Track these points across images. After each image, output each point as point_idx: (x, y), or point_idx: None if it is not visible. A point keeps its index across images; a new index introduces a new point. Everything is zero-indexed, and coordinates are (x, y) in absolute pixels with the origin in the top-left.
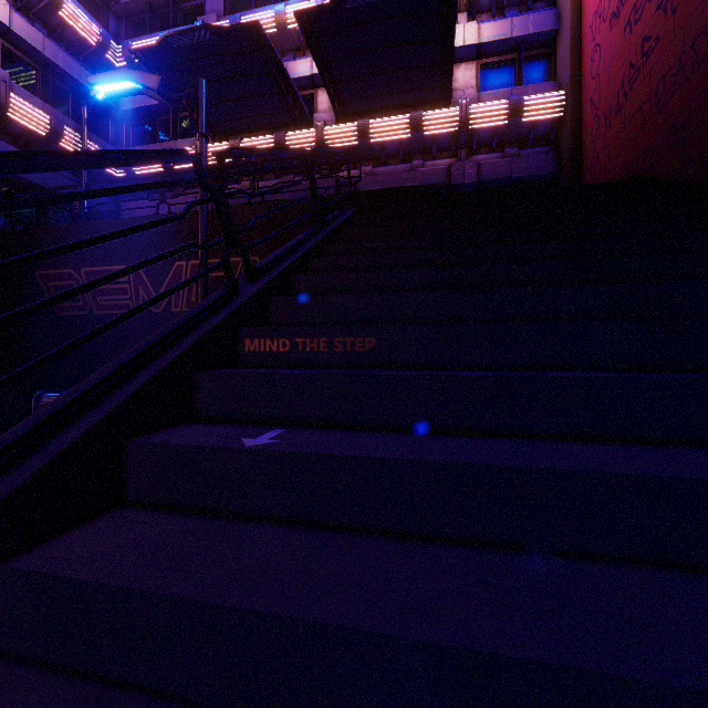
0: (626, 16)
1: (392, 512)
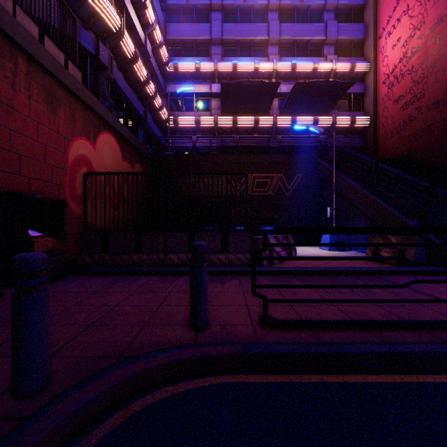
0: (401, 104)
1: (444, 222)
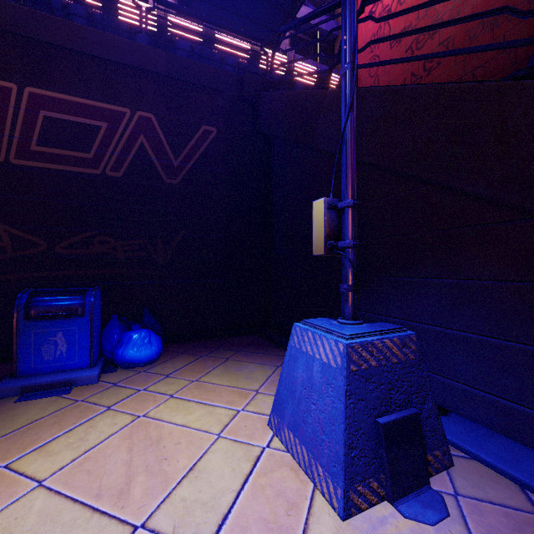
0: (408, 43)
1: None
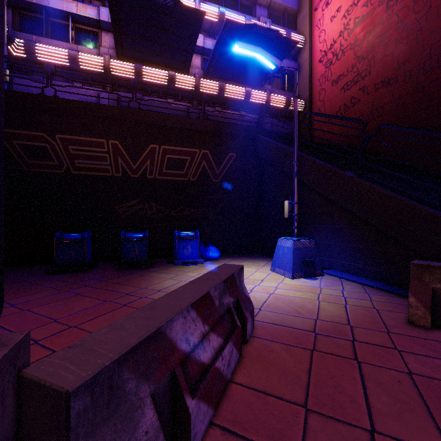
0: (342, 85)
1: None
